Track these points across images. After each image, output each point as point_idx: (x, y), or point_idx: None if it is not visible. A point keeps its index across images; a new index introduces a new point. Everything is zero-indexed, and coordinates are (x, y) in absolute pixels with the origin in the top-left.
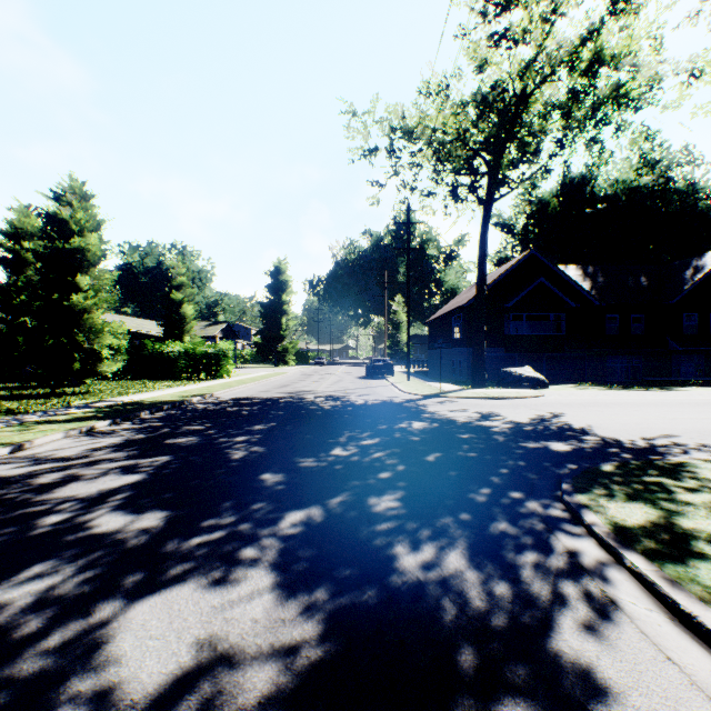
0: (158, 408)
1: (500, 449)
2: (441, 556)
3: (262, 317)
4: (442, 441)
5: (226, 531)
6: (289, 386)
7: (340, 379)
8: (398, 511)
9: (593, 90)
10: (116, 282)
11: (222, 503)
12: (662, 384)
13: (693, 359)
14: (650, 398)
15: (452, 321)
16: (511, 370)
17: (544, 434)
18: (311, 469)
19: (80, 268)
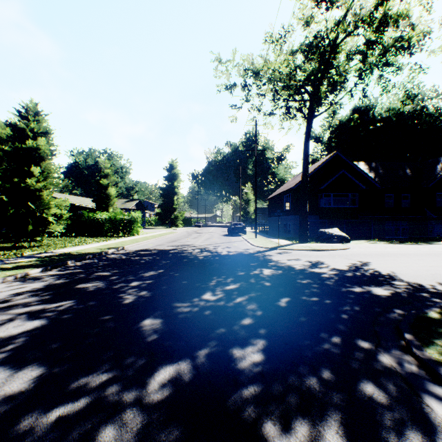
0: (81, 258)
1: (335, 294)
2: (317, 440)
3: (161, 196)
4: (288, 286)
5: (91, 397)
6: (177, 241)
7: (211, 236)
8: (262, 367)
9: (382, 41)
10: (68, 174)
11: (99, 356)
12: (424, 240)
13: (440, 223)
14: (423, 250)
15: (284, 198)
16: (325, 230)
17: (363, 280)
18: (185, 314)
19: (34, 161)
